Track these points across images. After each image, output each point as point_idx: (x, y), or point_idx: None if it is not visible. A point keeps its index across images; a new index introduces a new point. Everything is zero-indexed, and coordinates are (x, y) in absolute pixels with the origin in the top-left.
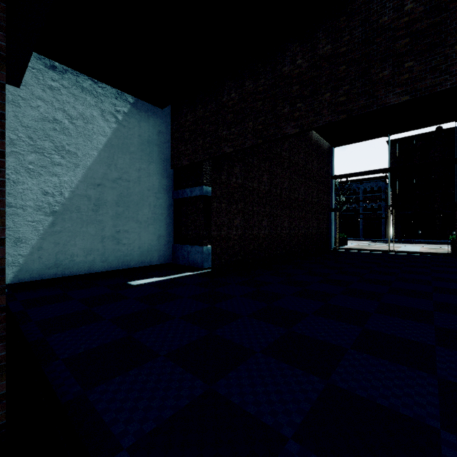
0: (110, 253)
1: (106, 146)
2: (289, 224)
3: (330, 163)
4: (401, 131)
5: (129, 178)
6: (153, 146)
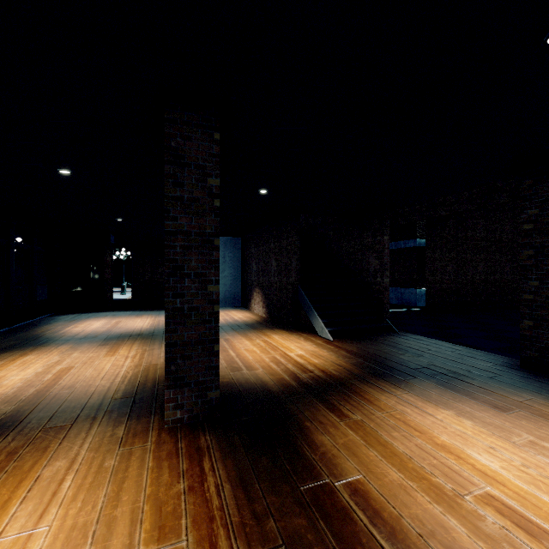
0: None
1: None
2: (512, 269)
3: None
4: None
5: None
6: None
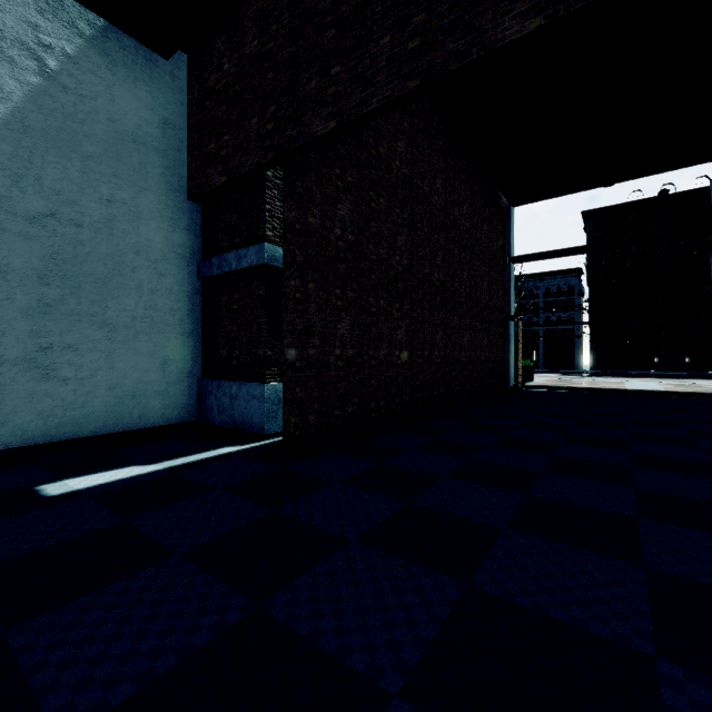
0: (19, 403)
1: (8, 125)
2: (445, 339)
3: (508, 235)
4: (635, 174)
5: (80, 217)
6: (150, 153)
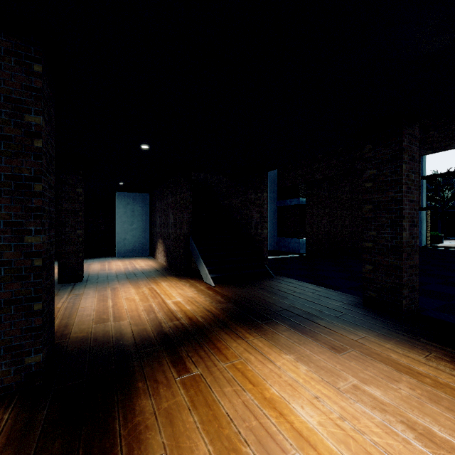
0: None
1: None
2: None
3: (420, 164)
4: None
5: None
6: None
